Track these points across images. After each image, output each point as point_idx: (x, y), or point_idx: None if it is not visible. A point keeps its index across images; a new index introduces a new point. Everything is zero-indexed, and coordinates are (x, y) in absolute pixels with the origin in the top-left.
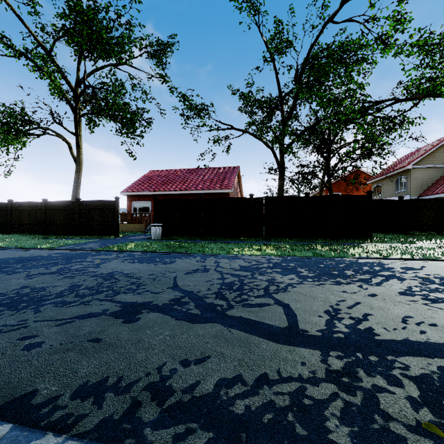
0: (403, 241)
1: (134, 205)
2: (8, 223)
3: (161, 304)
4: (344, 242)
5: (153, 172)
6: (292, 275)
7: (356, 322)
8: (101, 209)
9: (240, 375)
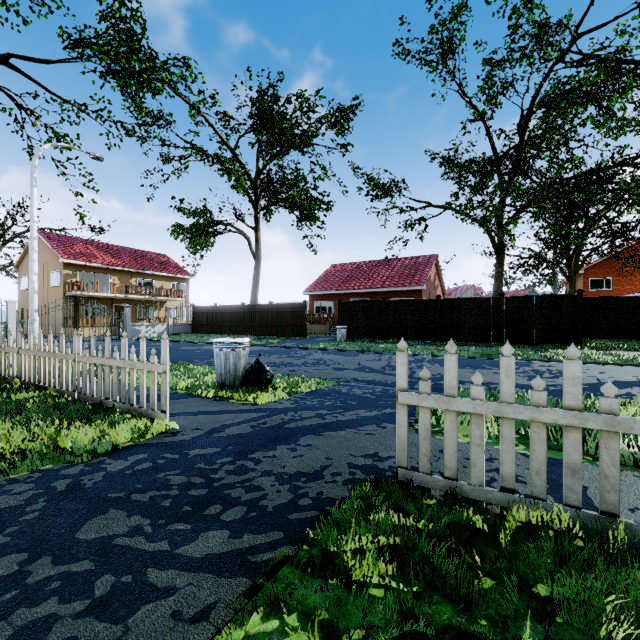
0: (617, 348)
1: (316, 304)
2: (214, 324)
3: (352, 368)
4: (541, 348)
5: (335, 267)
6: (437, 364)
7: (441, 376)
8: (291, 312)
9: (379, 379)
